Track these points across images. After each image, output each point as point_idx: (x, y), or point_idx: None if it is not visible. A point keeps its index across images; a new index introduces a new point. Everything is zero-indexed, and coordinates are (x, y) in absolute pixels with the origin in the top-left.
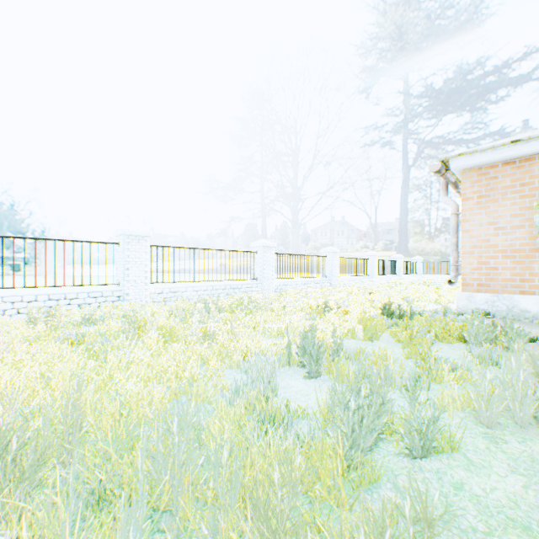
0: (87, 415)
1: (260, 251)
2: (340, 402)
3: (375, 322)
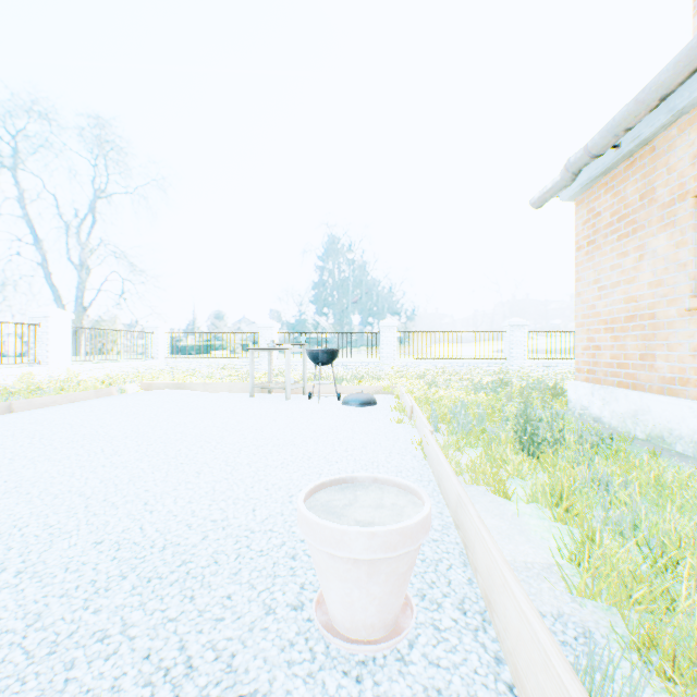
0: None
1: None
2: None
3: None
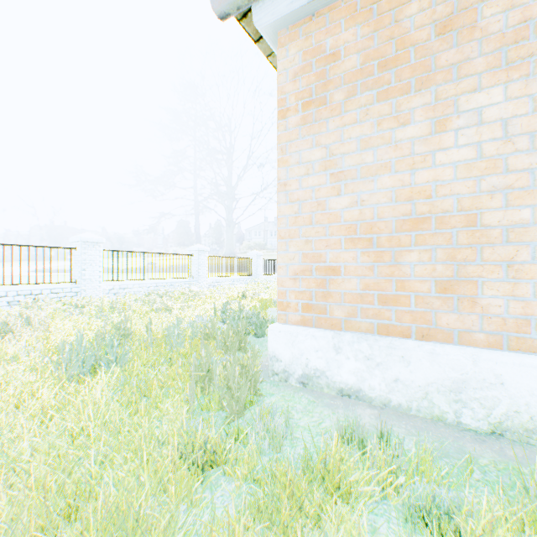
0: None
1: (196, 254)
2: (231, 317)
3: (268, 301)
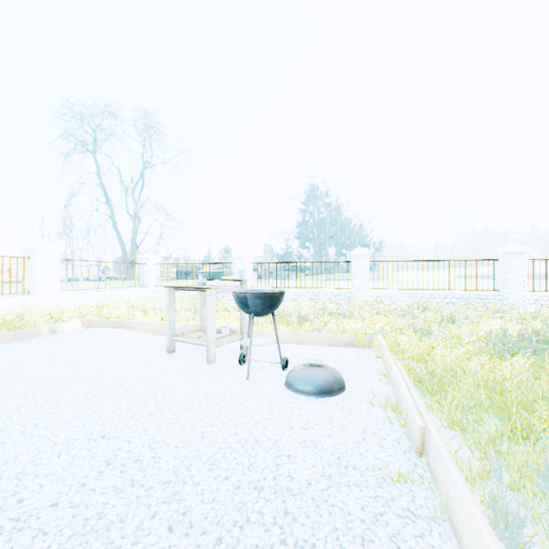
0: None
1: None
2: None
3: None
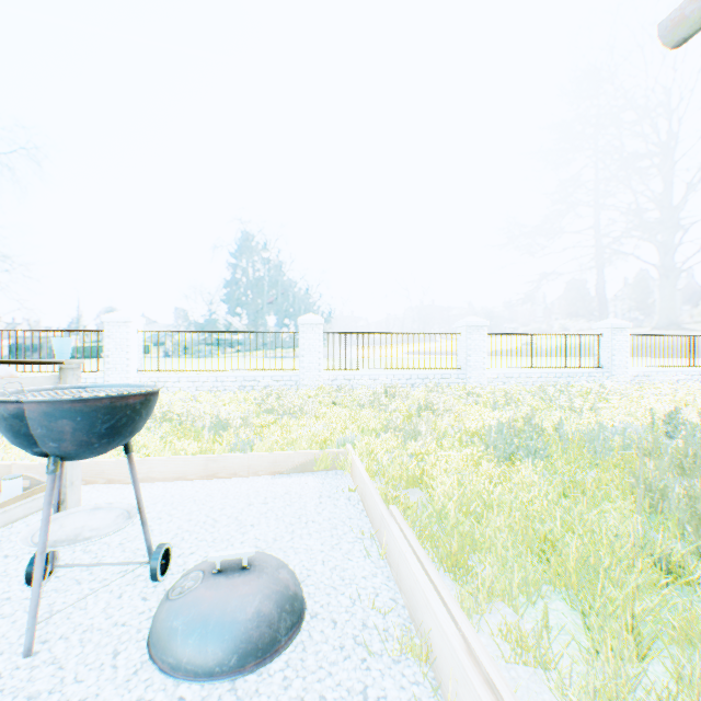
0: None
1: (607, 333)
2: (687, 433)
3: None
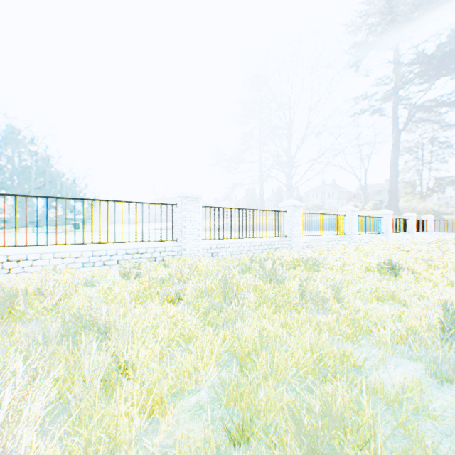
0: (275, 420)
1: (289, 210)
2: None
3: None
